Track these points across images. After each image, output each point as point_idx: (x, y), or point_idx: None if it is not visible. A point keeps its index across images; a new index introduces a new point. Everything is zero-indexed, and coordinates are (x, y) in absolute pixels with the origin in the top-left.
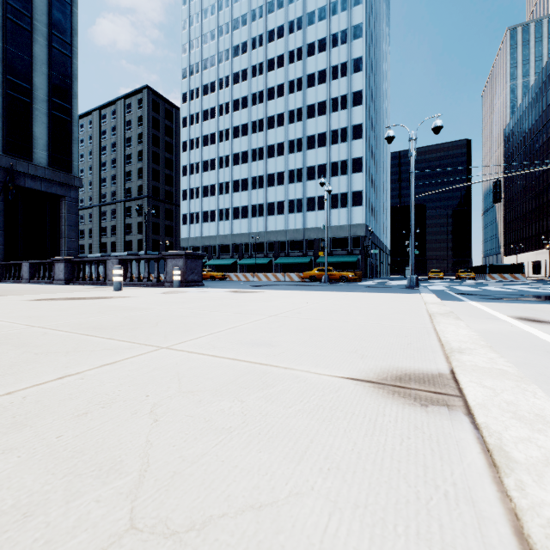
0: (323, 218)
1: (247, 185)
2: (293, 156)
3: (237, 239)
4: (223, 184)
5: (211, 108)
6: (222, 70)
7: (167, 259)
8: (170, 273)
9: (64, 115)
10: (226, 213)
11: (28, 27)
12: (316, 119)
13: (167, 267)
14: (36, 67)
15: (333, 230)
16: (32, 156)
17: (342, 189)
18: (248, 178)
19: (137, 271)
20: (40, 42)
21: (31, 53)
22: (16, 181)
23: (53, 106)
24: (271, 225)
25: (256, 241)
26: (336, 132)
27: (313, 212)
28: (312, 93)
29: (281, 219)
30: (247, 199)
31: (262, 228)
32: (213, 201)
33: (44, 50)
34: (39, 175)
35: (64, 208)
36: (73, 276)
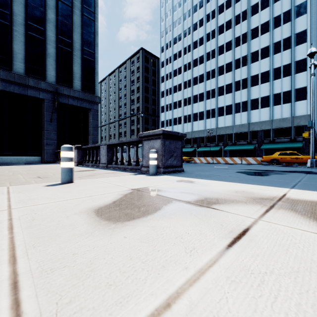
0: (266, 114)
1: (203, 97)
2: (239, 70)
3: (196, 134)
4: (186, 99)
5: (179, 51)
6: (185, 25)
7: (143, 140)
8: (146, 157)
9: (90, 58)
10: (188, 118)
11: (70, 5)
12: (259, 38)
13: (143, 150)
14: (74, 29)
15: (275, 123)
16: (72, 85)
17: (284, 88)
18: (204, 92)
19: (120, 155)
20: (77, 13)
21: (71, 21)
22: (64, 101)
23: (84, 53)
24: (220, 123)
25: (209, 134)
26: (278, 43)
27: (256, 110)
28: (255, 18)
29: (229, 118)
30: (202, 107)
31: (214, 125)
32: (180, 111)
33: (79, 18)
34: (76, 96)
35: (90, 116)
36: (83, 159)
